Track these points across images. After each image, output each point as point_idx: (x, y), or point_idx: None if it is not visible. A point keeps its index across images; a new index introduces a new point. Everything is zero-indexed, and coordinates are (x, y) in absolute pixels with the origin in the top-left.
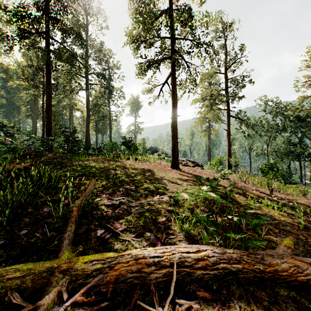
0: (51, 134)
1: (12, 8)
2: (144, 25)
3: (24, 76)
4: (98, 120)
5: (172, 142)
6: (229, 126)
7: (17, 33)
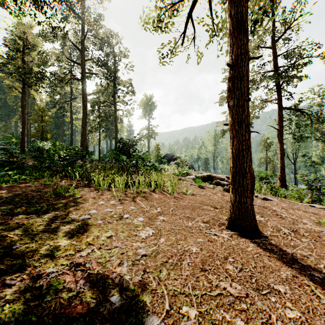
0: None
1: None
2: None
3: None
4: (101, 121)
5: (232, 144)
6: (282, 123)
7: None
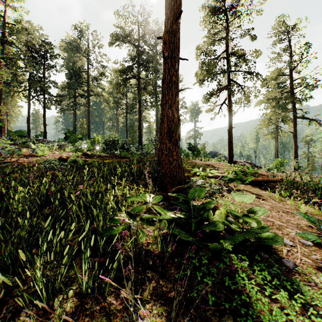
0: (141, 143)
1: (124, 68)
2: (208, 71)
3: (115, 102)
4: None
5: (228, 147)
6: (296, 128)
7: (123, 80)
